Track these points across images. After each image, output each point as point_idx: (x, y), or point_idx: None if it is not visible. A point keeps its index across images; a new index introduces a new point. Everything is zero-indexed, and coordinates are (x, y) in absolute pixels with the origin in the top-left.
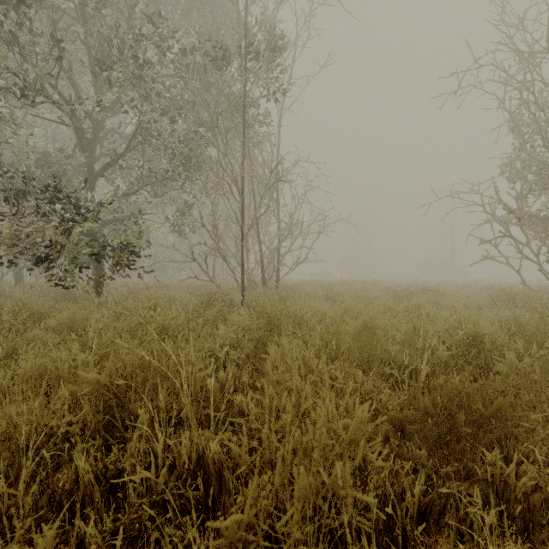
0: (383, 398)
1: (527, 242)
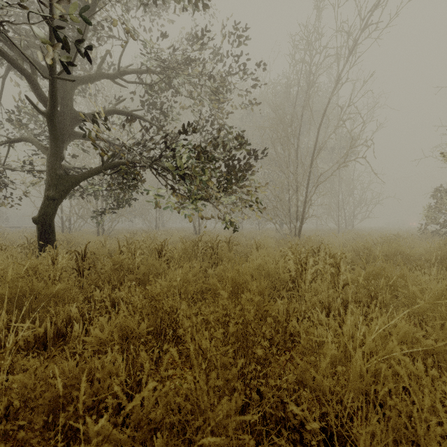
0: None
1: None
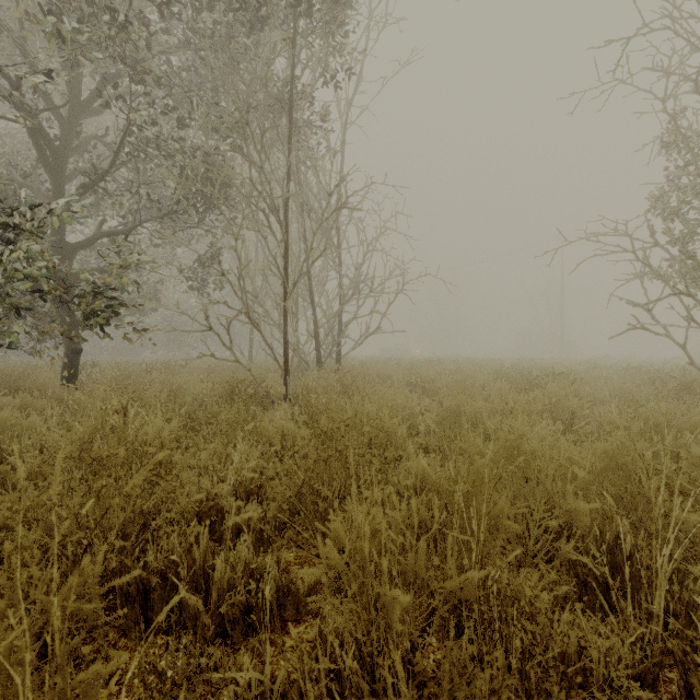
0: (615, 677)
1: (695, 304)
